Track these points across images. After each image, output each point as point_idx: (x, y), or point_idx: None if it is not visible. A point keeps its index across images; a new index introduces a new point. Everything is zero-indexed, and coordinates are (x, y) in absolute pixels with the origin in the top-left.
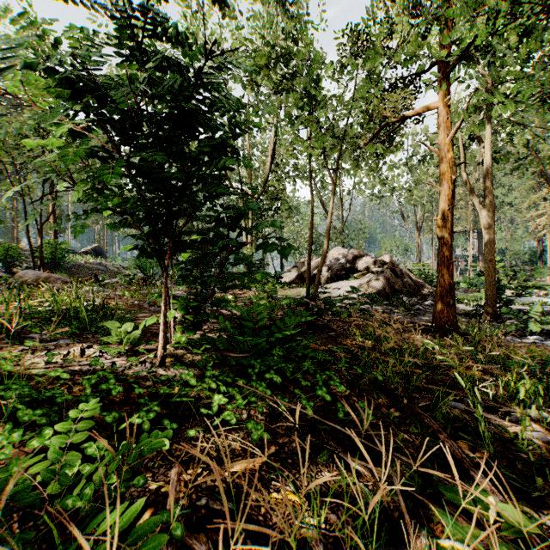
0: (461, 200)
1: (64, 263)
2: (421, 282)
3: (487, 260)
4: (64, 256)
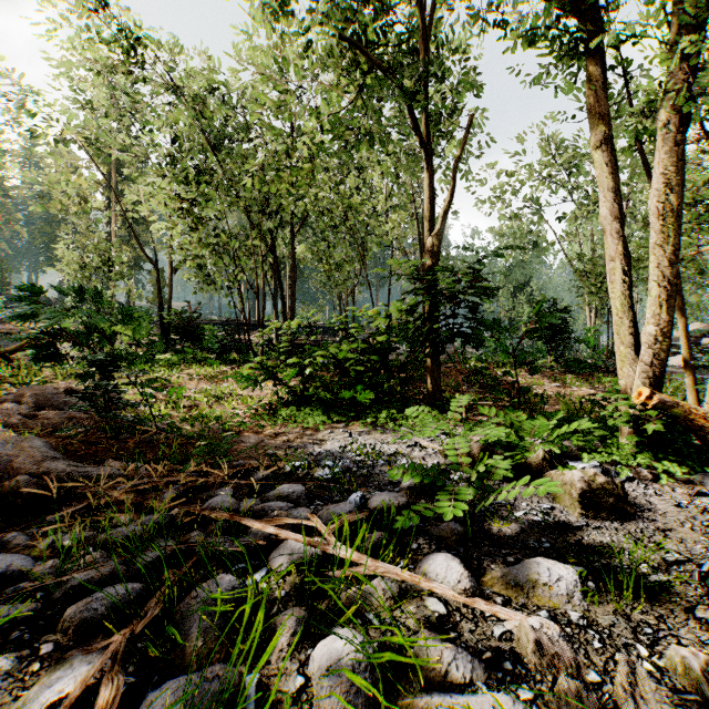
0: None
1: None
2: None
3: None
4: None
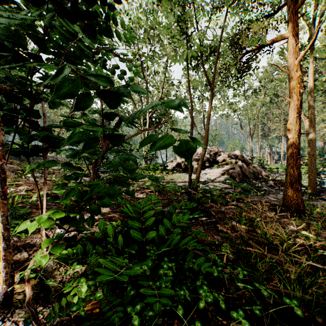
0: (277, 117)
1: None
2: (261, 169)
3: (310, 155)
4: None
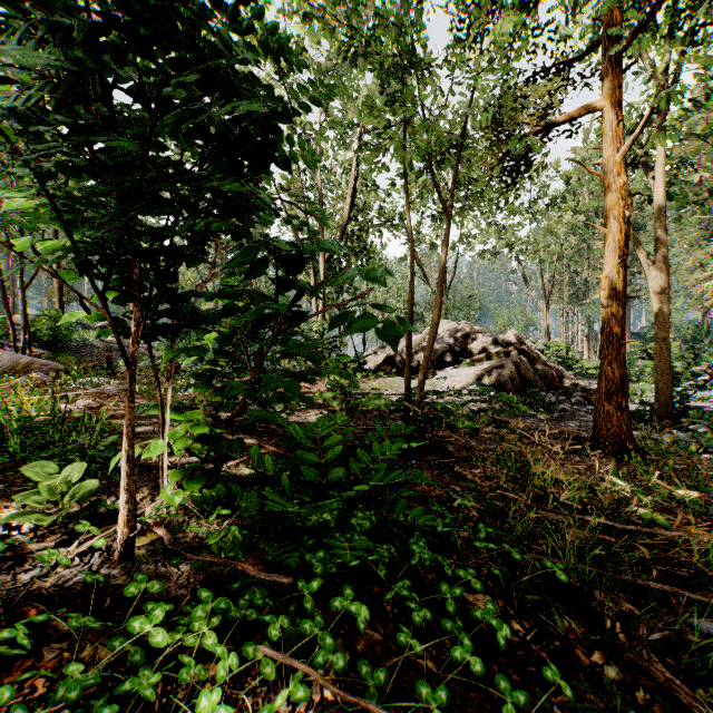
0: (602, 258)
1: (71, 342)
2: (561, 369)
3: (658, 339)
4: (70, 332)
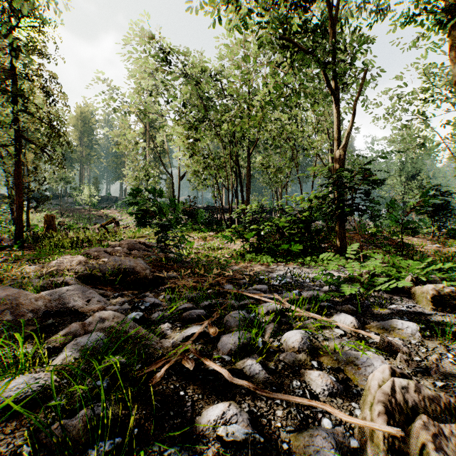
0: None
1: None
2: None
3: None
4: None
